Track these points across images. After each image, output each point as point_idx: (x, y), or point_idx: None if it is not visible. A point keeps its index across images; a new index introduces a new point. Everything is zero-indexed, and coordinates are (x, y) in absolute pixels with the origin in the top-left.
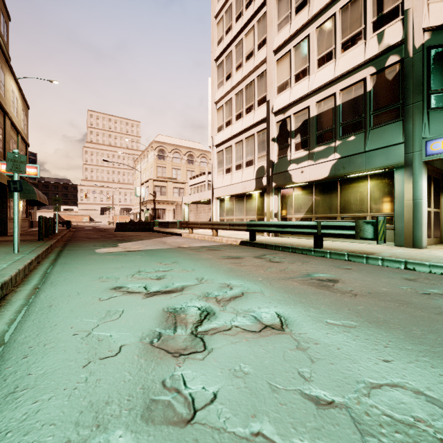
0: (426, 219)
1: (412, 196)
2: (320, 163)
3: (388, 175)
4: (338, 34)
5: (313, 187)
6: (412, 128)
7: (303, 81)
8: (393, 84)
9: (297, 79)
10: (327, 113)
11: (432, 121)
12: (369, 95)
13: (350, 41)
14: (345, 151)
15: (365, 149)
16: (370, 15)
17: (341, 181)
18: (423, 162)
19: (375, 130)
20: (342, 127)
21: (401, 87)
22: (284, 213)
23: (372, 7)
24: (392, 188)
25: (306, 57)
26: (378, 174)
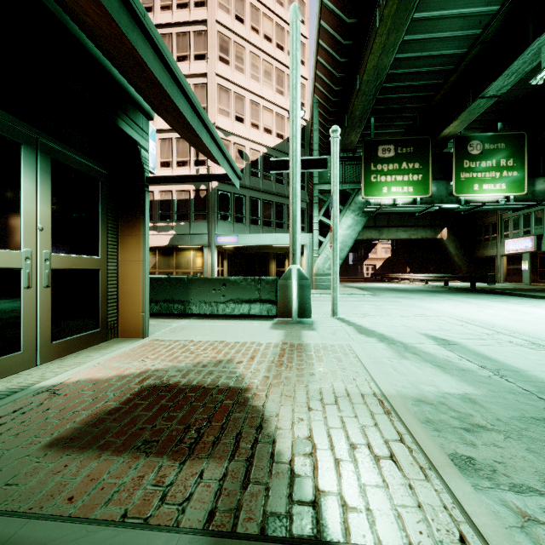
0: (217, 273)
1: (211, 262)
2: (163, 234)
3: (201, 249)
4: (174, 153)
5: (157, 250)
6: (211, 228)
7: None
8: (203, 200)
9: None
10: (167, 201)
11: (219, 226)
12: (192, 202)
13: (182, 163)
14: (179, 231)
15: (190, 233)
16: (193, 155)
17: (176, 249)
18: (215, 245)
19: (195, 223)
20: (177, 214)
21: (207, 204)
22: None
23: (193, 151)
24: (203, 257)
25: None
26: (197, 248)
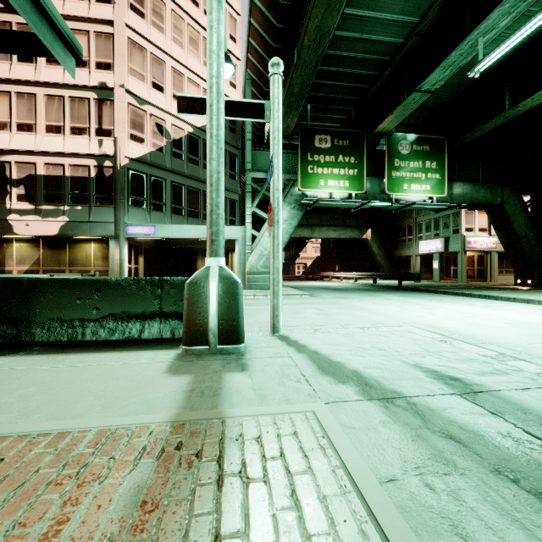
0: (127, 272)
1: (120, 258)
2: (49, 221)
3: (106, 242)
4: (67, 116)
5: (40, 241)
6: (119, 215)
7: (29, 135)
8: (109, 180)
9: (21, 129)
10: (57, 178)
11: (130, 213)
12: (93, 181)
13: (78, 130)
14: (73, 217)
15: (90, 220)
16: (94, 122)
17: (70, 240)
18: (125, 237)
19: (97, 208)
20: (71, 196)
21: (113, 185)
22: (0, 265)
23: (95, 117)
24: (109, 251)
25: (32, 114)
26: (100, 239)
